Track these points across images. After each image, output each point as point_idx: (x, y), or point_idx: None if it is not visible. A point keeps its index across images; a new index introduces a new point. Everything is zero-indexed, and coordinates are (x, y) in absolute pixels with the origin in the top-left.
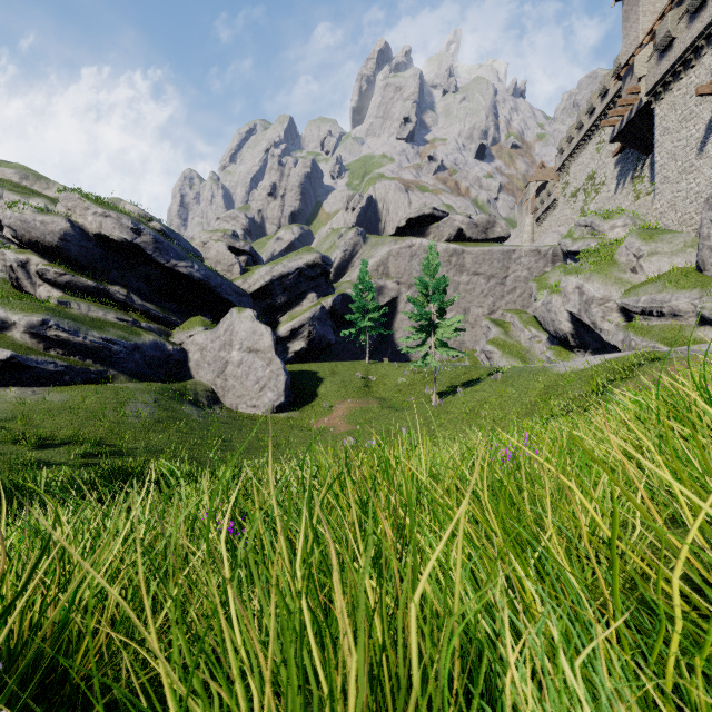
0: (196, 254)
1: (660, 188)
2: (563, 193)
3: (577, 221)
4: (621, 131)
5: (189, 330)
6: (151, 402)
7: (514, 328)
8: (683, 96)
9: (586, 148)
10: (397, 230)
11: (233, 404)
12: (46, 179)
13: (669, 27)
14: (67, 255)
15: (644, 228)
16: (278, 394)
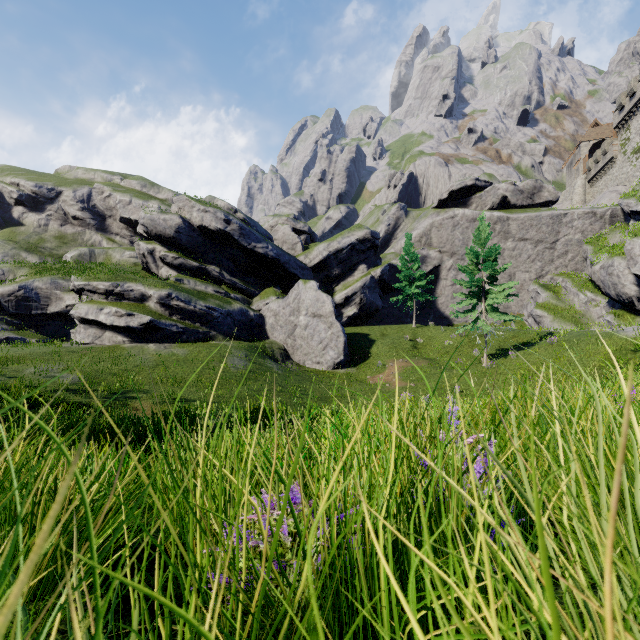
0: (268, 236)
1: None
2: (622, 150)
3: None
4: None
5: (265, 299)
6: (243, 356)
7: (566, 292)
8: None
9: None
10: (439, 203)
11: (300, 360)
12: (157, 186)
13: None
14: (179, 243)
15: None
16: (338, 353)
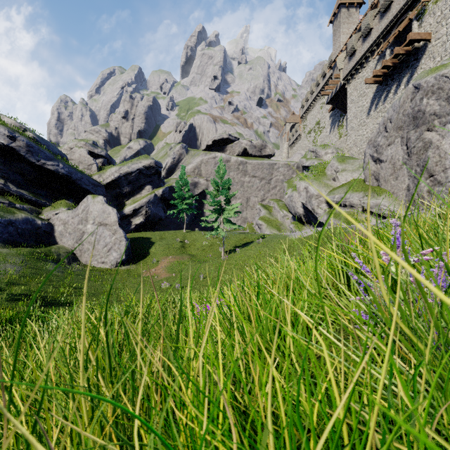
0: (62, 156)
1: (349, 133)
2: (304, 131)
3: (309, 149)
4: (332, 98)
5: (55, 210)
6: (19, 262)
7: (274, 210)
8: (360, 82)
9: (315, 106)
10: (207, 147)
11: (87, 261)
12: None
13: (353, 43)
14: None
15: (340, 155)
16: (121, 254)
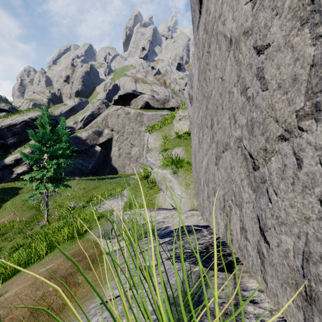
0: None
1: None
2: None
3: None
4: None
5: None
6: None
7: None
8: None
9: None
10: (114, 101)
11: None
12: None
13: None
14: None
15: None
16: None
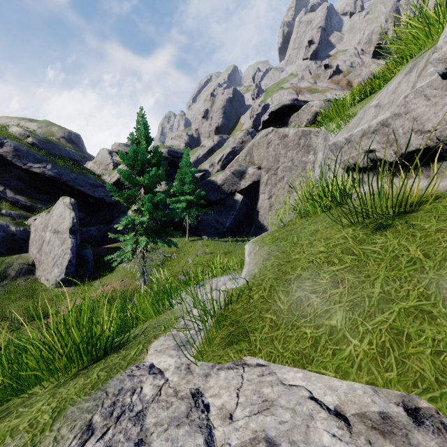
0: (72, 158)
1: None
2: None
3: None
4: None
5: (37, 215)
6: None
7: None
8: None
9: None
10: (263, 124)
11: (39, 276)
12: (51, 126)
13: None
14: None
15: None
16: (61, 271)
